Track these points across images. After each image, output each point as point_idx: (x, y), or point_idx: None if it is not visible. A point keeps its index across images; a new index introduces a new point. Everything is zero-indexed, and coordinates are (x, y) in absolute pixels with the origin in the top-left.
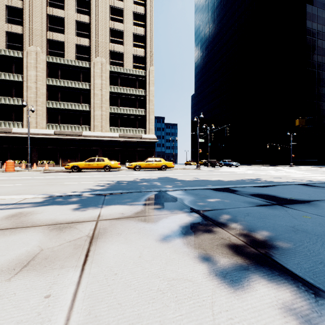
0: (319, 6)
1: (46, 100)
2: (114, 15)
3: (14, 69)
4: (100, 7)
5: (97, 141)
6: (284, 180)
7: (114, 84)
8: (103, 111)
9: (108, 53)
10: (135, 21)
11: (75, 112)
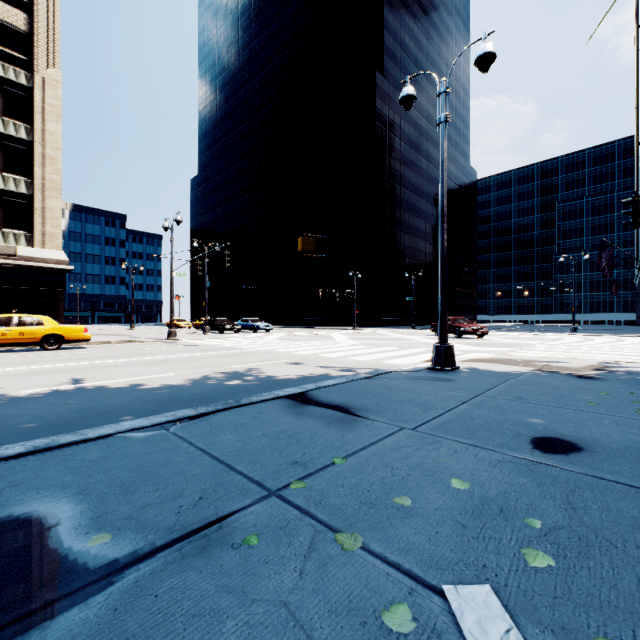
0: (391, 82)
1: None
2: None
3: None
4: None
5: None
6: (300, 369)
7: None
8: None
9: None
10: None
11: None
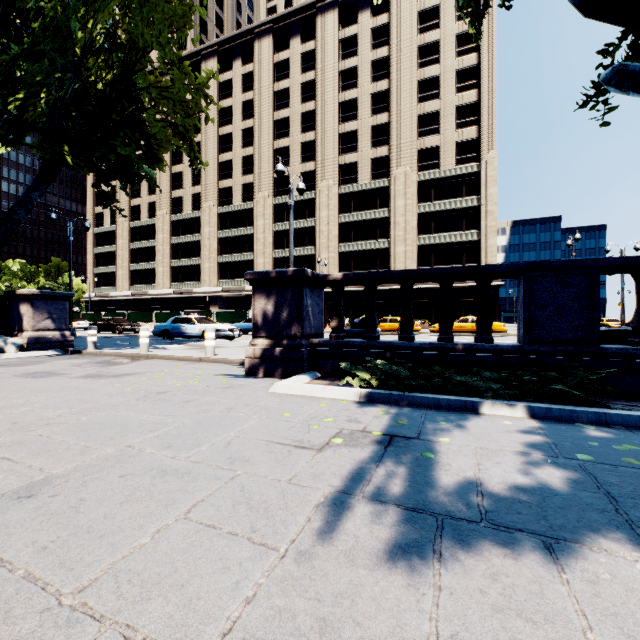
0: None
1: (338, 244)
2: (424, 93)
3: (308, 214)
4: (403, 92)
5: (398, 291)
6: None
7: (424, 199)
8: (408, 245)
9: (415, 156)
10: (460, 85)
11: (371, 253)
